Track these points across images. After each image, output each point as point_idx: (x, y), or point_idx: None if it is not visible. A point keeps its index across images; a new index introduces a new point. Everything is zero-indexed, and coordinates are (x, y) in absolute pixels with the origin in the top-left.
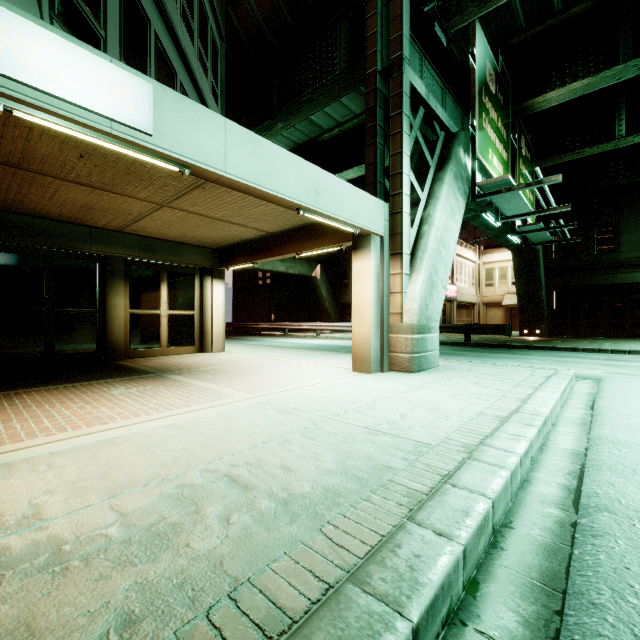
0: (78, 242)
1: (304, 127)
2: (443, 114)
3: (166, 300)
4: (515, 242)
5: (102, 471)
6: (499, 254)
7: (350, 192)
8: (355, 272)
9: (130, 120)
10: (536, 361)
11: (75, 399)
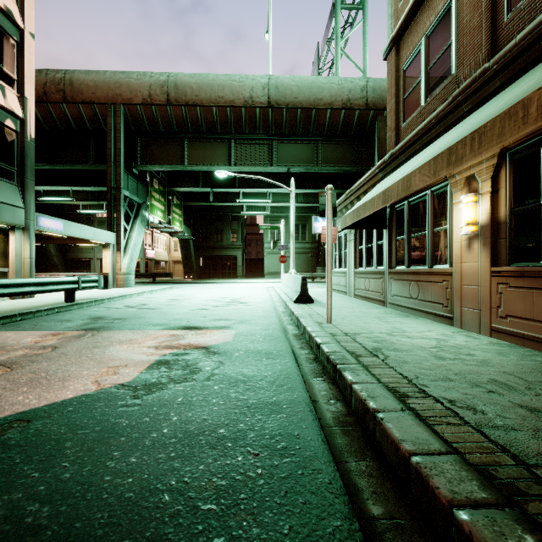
0: None
1: None
2: (137, 199)
3: None
4: None
5: None
6: None
7: (104, 232)
8: (104, 255)
9: (60, 230)
10: None
11: None
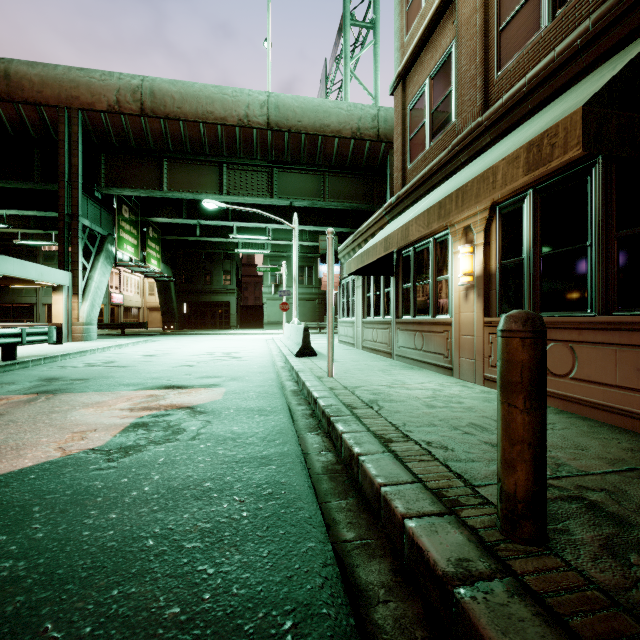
0: None
1: None
2: (100, 229)
3: None
4: None
5: None
6: None
7: (55, 271)
8: (54, 300)
9: None
10: None
11: None
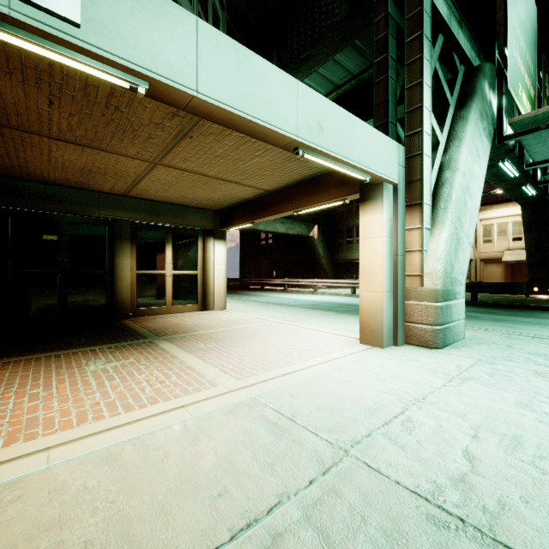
0: (88, 207)
1: None
2: (465, 43)
3: (171, 261)
4: (529, 194)
5: None
6: (498, 210)
7: (360, 129)
8: (363, 228)
9: None
10: None
11: (40, 379)
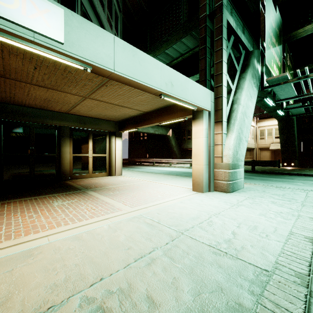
0: (46, 119)
1: (163, 57)
2: (245, 40)
3: (91, 149)
4: (281, 115)
5: (7, 292)
6: (267, 122)
7: (191, 85)
8: (193, 133)
9: (47, 32)
10: (300, 184)
11: (30, 209)
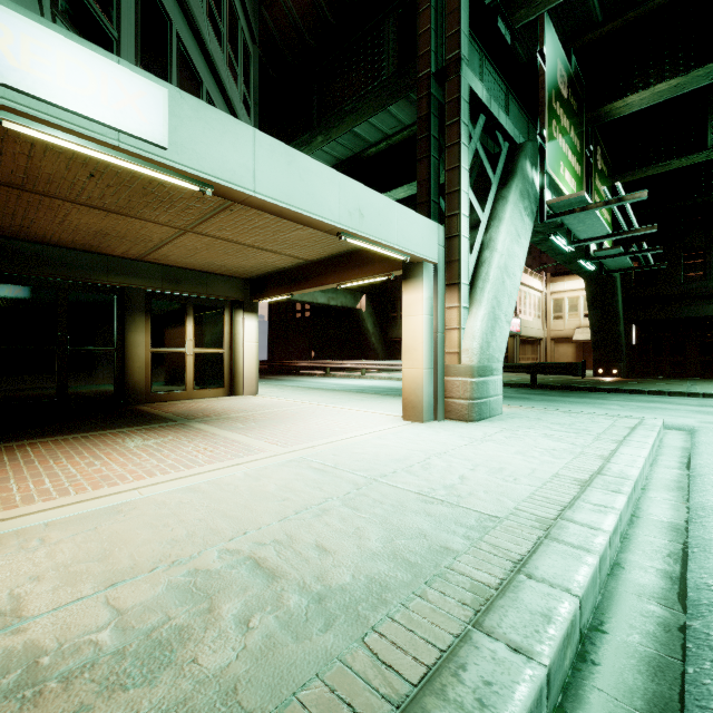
0: (94, 272)
1: (347, 141)
2: (507, 122)
3: (192, 337)
4: (589, 269)
5: (102, 549)
6: (569, 282)
7: (399, 213)
8: (405, 305)
9: (141, 131)
10: (615, 407)
11: (84, 453)
